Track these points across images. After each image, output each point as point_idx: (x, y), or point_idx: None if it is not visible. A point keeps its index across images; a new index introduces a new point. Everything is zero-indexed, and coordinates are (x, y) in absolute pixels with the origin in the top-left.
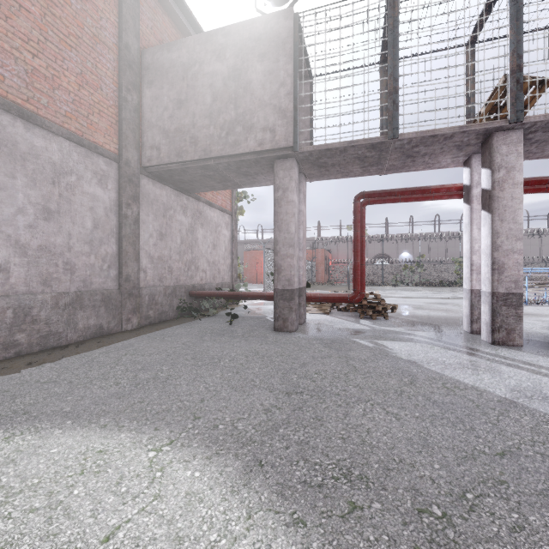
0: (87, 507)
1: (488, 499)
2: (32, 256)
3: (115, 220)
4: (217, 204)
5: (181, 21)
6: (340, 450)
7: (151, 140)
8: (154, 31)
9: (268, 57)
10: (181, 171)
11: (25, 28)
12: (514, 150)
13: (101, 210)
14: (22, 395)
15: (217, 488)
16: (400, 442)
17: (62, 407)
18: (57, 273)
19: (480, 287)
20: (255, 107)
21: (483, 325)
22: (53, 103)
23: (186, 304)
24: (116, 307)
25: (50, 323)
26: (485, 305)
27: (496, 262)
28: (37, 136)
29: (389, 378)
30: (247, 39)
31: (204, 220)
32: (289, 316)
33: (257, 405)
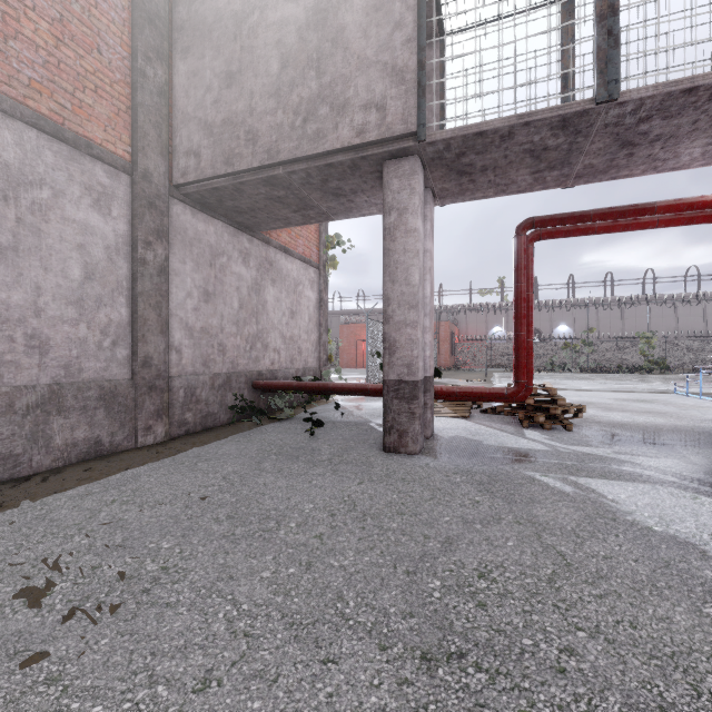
0: None
1: None
2: None
3: (125, 268)
4: (297, 252)
5: None
6: None
7: (186, 141)
8: None
9: None
10: (234, 191)
11: None
12: None
13: (99, 250)
14: None
15: None
16: None
17: None
18: (13, 353)
19: None
20: (350, 71)
21: None
22: (5, 61)
23: (246, 402)
24: (126, 409)
25: None
26: None
27: None
28: None
29: (665, 602)
30: None
31: (277, 275)
32: (409, 428)
33: None
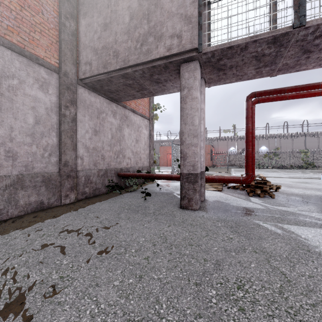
0: None
1: None
2: None
3: (55, 118)
4: (139, 112)
5: None
6: None
7: (85, 58)
8: None
9: None
10: (108, 81)
11: None
12: None
13: (42, 110)
14: None
15: None
16: None
17: None
18: None
19: None
20: (164, 19)
21: None
22: None
23: (114, 183)
24: (55, 186)
25: None
26: None
27: None
28: None
29: None
30: None
31: (129, 122)
32: (193, 197)
33: None
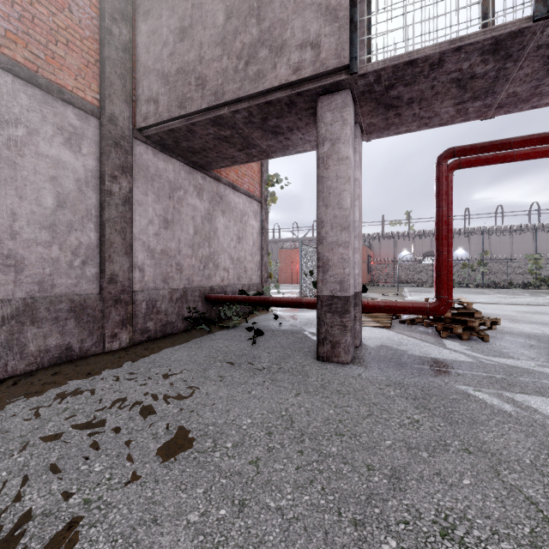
0: None
1: None
2: None
3: (94, 198)
4: (243, 188)
5: None
6: None
7: (147, 91)
8: None
9: None
10: (187, 132)
11: None
12: None
13: (70, 182)
14: None
15: None
16: None
17: None
18: None
19: None
20: (287, 14)
21: None
22: None
23: (199, 313)
24: (94, 319)
25: None
26: None
27: None
28: None
29: None
30: None
31: (226, 207)
32: (341, 339)
33: None
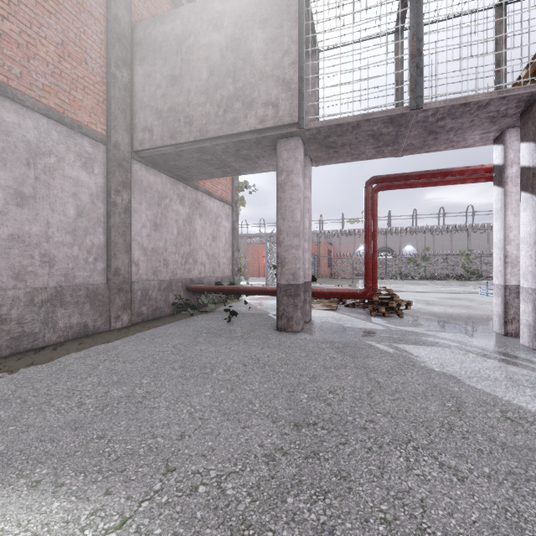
0: None
1: None
2: (1, 246)
3: (102, 208)
4: (217, 194)
5: None
6: None
7: (143, 121)
8: (148, 5)
9: (270, 22)
10: (176, 156)
11: None
12: None
13: (86, 197)
14: None
15: None
16: (480, 533)
17: None
18: (33, 266)
19: (516, 282)
20: (255, 80)
21: (523, 327)
22: (28, 74)
23: (183, 300)
24: (103, 303)
25: (23, 323)
26: (527, 304)
27: None
28: (7, 110)
29: (427, 401)
30: (247, 5)
31: (203, 211)
32: (294, 315)
33: (256, 446)
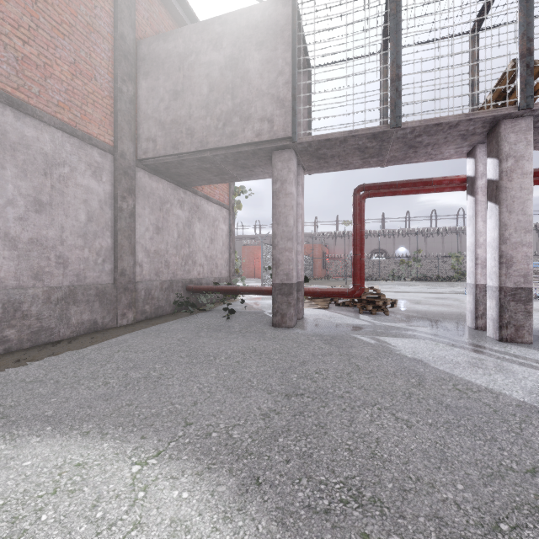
0: (54, 538)
1: (527, 532)
2: (22, 249)
3: (110, 213)
4: (214, 198)
5: (178, 12)
6: (347, 465)
7: (147, 132)
8: (151, 22)
9: (265, 45)
10: (177, 164)
11: (15, 14)
12: (523, 138)
13: (95, 203)
14: (4, 396)
15: (207, 514)
16: (414, 455)
17: (44, 410)
18: (49, 267)
19: (485, 282)
20: (252, 97)
21: (489, 321)
22: (45, 92)
23: (183, 299)
24: (111, 302)
25: (41, 319)
26: (492, 301)
27: (503, 256)
28: (28, 126)
29: (395, 379)
30: (244, 28)
31: (201, 215)
32: (287, 312)
33: (254, 409)
